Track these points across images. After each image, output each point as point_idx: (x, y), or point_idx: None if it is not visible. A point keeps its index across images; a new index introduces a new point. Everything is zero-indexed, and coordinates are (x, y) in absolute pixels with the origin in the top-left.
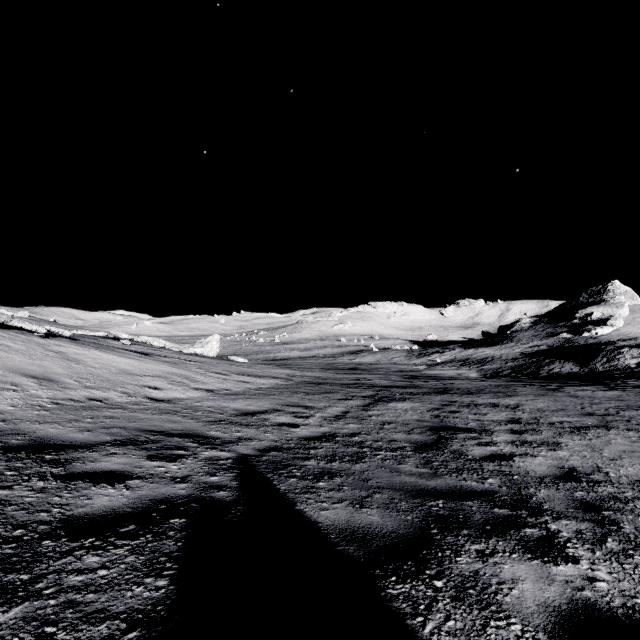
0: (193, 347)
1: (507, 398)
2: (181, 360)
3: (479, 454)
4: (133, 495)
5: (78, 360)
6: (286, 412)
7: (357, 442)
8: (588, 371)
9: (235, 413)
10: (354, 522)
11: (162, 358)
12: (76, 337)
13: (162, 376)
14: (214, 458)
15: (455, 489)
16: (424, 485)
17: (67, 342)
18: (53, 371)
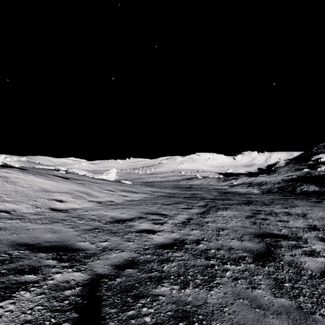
0: (102, 175)
1: (293, 208)
2: (88, 182)
3: (315, 268)
4: None
5: (14, 182)
6: (147, 219)
7: (203, 250)
8: (324, 190)
9: (110, 220)
10: None
11: (76, 181)
12: (35, 169)
13: (69, 192)
14: (61, 285)
15: None
16: None
17: (15, 171)
18: None
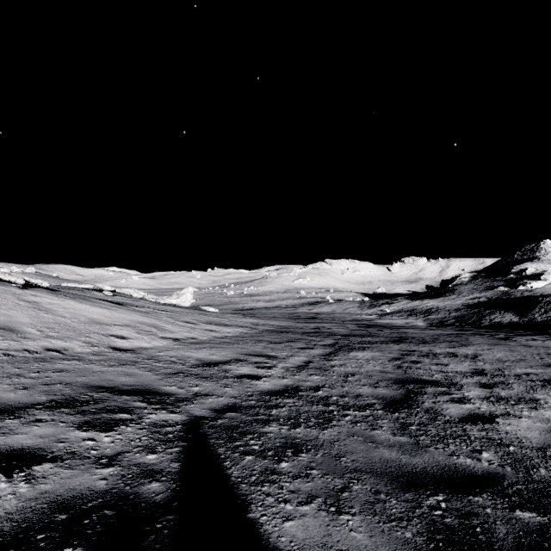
0: (170, 298)
1: (463, 347)
2: (154, 310)
3: (456, 414)
4: (30, 493)
5: (49, 309)
6: (249, 362)
7: (322, 397)
8: (527, 321)
9: (197, 363)
10: (332, 548)
11: (136, 308)
12: (63, 289)
13: (131, 325)
14: (160, 423)
15: (450, 472)
16: (410, 465)
17: (45, 293)
18: (18, 320)
